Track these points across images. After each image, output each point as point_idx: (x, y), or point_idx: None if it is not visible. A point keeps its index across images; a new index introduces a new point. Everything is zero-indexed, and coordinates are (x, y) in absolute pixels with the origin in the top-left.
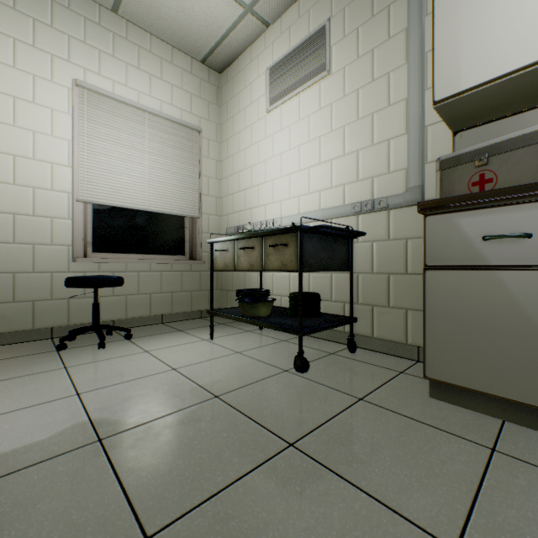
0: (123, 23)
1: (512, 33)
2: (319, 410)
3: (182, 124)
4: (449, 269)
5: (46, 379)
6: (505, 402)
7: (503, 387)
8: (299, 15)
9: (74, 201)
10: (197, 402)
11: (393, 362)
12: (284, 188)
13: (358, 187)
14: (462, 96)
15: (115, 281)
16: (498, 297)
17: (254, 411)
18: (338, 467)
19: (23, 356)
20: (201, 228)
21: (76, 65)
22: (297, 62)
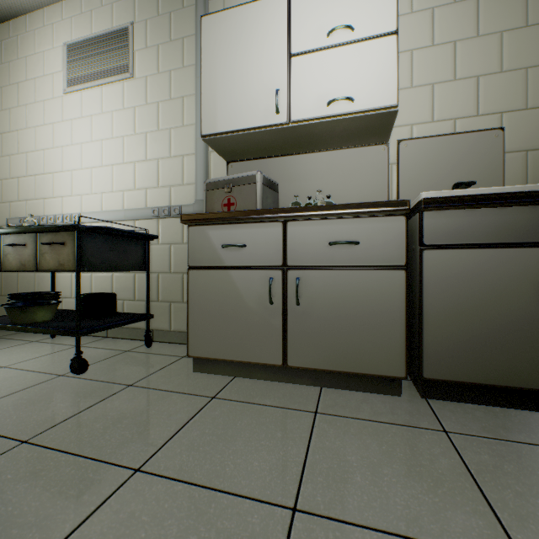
0: None
1: (245, 102)
2: (79, 404)
3: None
4: (203, 269)
5: None
6: (236, 363)
7: (233, 353)
8: (102, 3)
9: None
10: None
11: (183, 350)
12: (85, 182)
13: (159, 193)
14: (220, 136)
15: None
16: (230, 289)
17: None
18: (69, 446)
19: None
20: None
21: None
22: (99, 52)
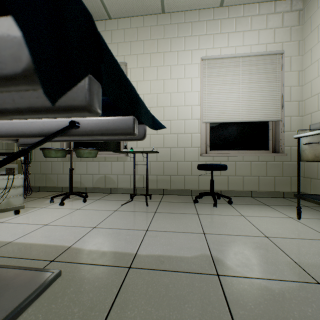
0: (226, 10)
1: None
2: None
3: (266, 54)
4: None
5: (189, 218)
6: None
7: None
8: None
9: (200, 123)
10: (295, 279)
11: None
12: None
13: None
14: None
15: (222, 167)
16: None
17: None
18: None
19: (180, 202)
20: (283, 128)
21: (201, 49)
22: None
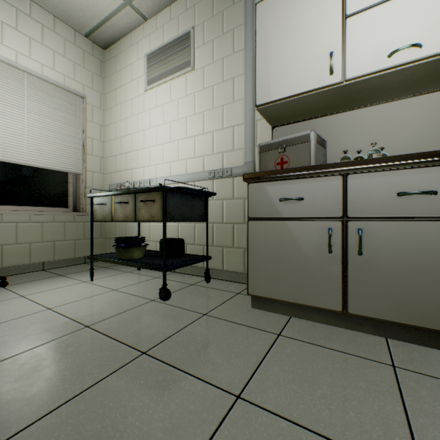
0: None
1: (297, 69)
2: (172, 326)
3: (65, 89)
4: (262, 220)
5: None
6: (292, 304)
7: (290, 295)
8: (171, 18)
9: None
10: (67, 333)
11: (235, 287)
12: (159, 155)
13: (213, 159)
14: (272, 104)
15: None
16: (287, 238)
17: (119, 333)
18: (176, 362)
19: None
20: (85, 183)
21: None
22: (169, 55)
